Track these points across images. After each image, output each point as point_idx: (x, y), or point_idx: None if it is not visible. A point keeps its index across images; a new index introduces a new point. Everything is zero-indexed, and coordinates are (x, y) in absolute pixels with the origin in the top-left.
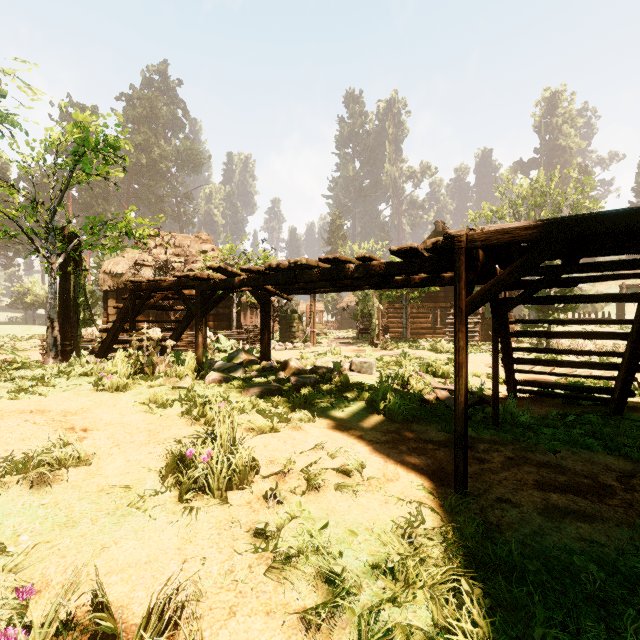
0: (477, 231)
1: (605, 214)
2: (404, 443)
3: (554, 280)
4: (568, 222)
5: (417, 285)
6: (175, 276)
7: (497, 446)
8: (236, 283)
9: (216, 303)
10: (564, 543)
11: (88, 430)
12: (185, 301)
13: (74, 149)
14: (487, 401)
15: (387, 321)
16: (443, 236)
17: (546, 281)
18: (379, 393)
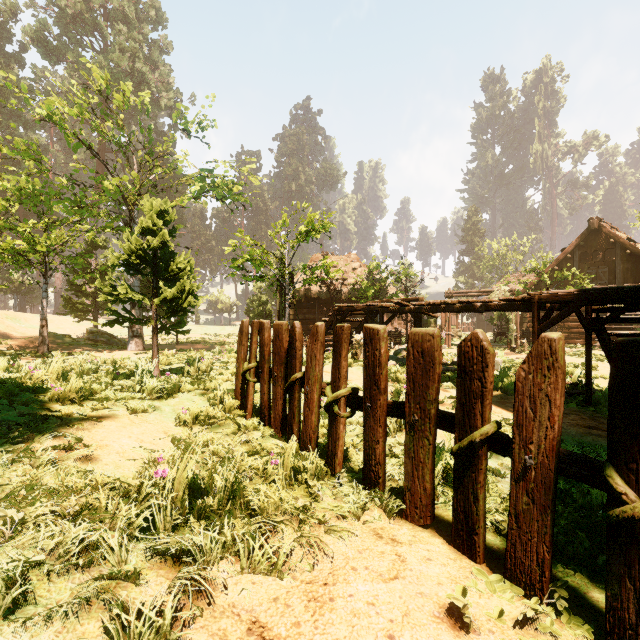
0: (543, 294)
1: (602, 292)
2: (510, 403)
3: (632, 308)
4: (585, 294)
5: (526, 310)
6: (367, 304)
7: (578, 413)
8: (406, 310)
9: (390, 320)
10: (579, 439)
11: (350, 380)
12: (372, 319)
13: (304, 230)
14: (594, 393)
15: (529, 325)
16: (526, 295)
17: (626, 308)
18: (498, 378)
